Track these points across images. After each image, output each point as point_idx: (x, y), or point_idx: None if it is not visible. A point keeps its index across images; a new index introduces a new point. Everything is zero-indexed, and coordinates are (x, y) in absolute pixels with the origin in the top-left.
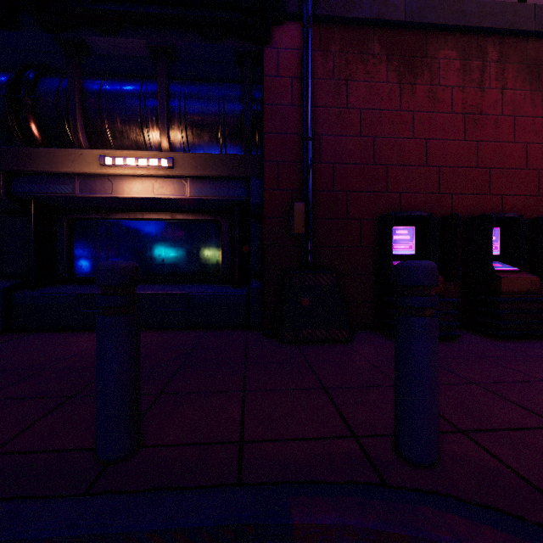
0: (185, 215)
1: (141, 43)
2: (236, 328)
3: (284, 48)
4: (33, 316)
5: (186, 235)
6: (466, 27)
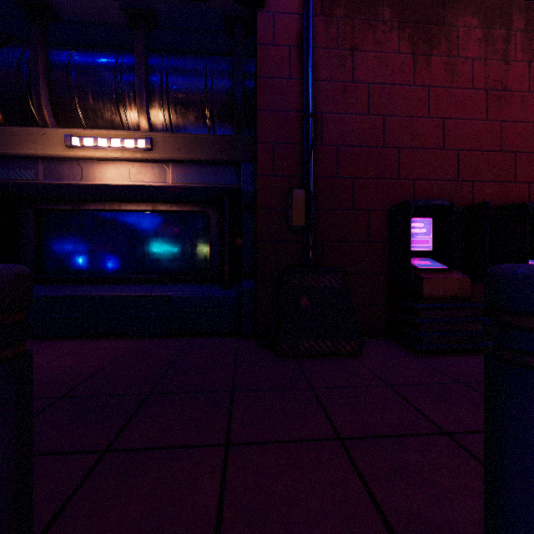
0: (168, 206)
1: (115, 6)
2: (225, 336)
3: (281, 12)
4: None
5: (169, 228)
6: None
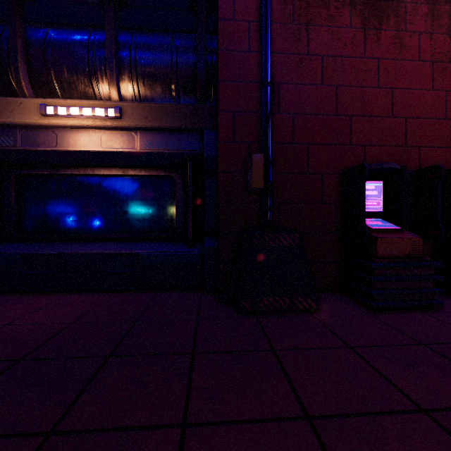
0: (137, 171)
1: None
2: (189, 291)
3: None
4: None
5: (139, 191)
6: None
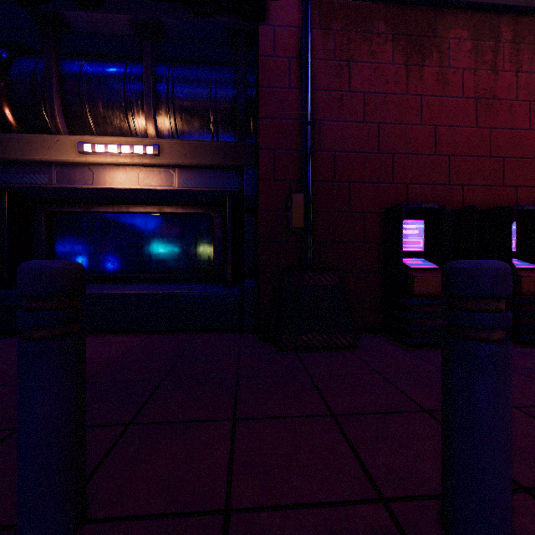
0: (174, 209)
1: (124, 19)
2: (228, 331)
3: (281, 26)
4: (5, 318)
5: (175, 230)
6: (478, 4)
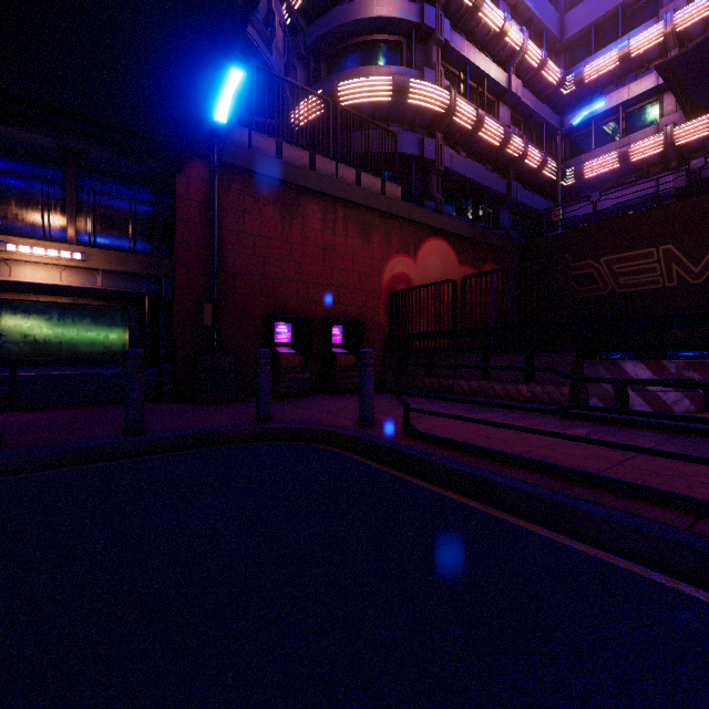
0: (90, 301)
1: (48, 140)
2: (150, 402)
3: (194, 178)
4: None
5: (88, 319)
6: (324, 193)
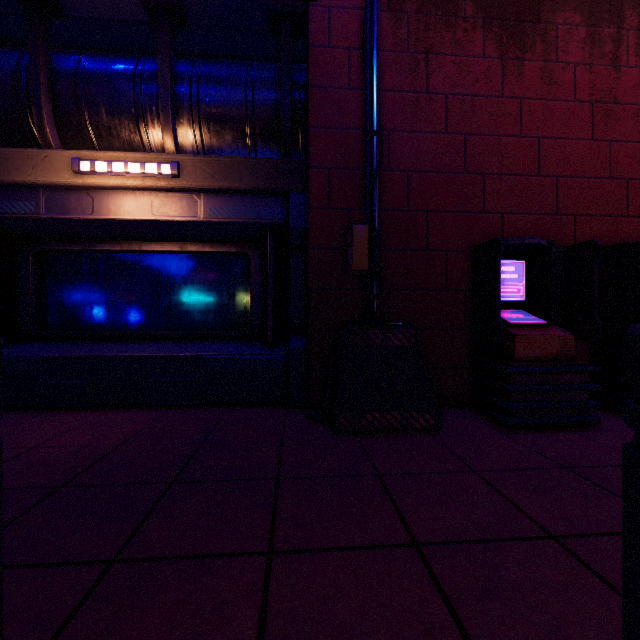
0: (199, 246)
1: None
2: (269, 406)
3: (338, 7)
4: None
5: (201, 274)
6: None
